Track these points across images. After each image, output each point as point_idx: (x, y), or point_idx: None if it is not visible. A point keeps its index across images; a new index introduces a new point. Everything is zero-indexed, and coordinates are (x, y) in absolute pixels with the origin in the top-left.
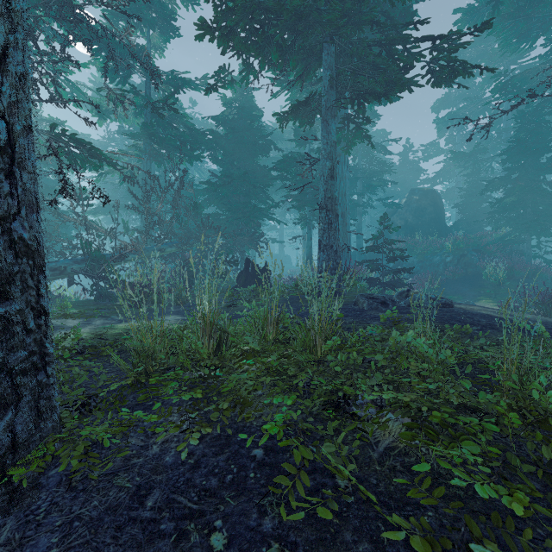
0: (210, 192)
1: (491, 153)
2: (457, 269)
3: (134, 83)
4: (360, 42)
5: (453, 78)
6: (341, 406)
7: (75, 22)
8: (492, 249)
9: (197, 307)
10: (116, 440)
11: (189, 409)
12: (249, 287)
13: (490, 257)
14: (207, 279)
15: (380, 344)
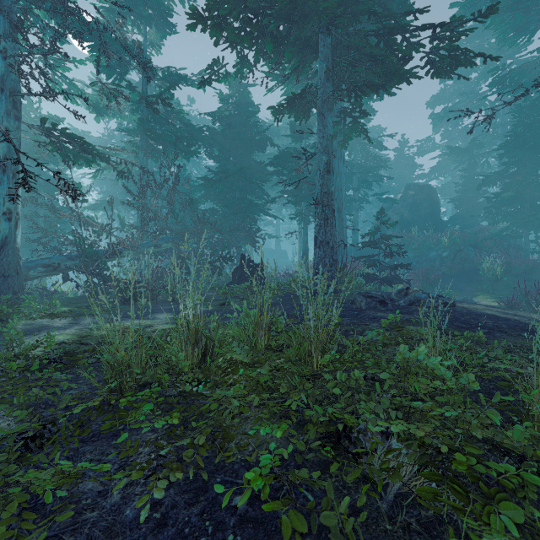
0: (207, 188)
1: (486, 148)
2: (454, 264)
3: (134, 81)
4: (357, 33)
5: (453, 69)
6: (341, 433)
7: (65, 14)
8: (488, 244)
9: (181, 311)
10: (62, 492)
11: (164, 436)
12: (243, 285)
13: (487, 252)
14: (191, 282)
15: (381, 350)
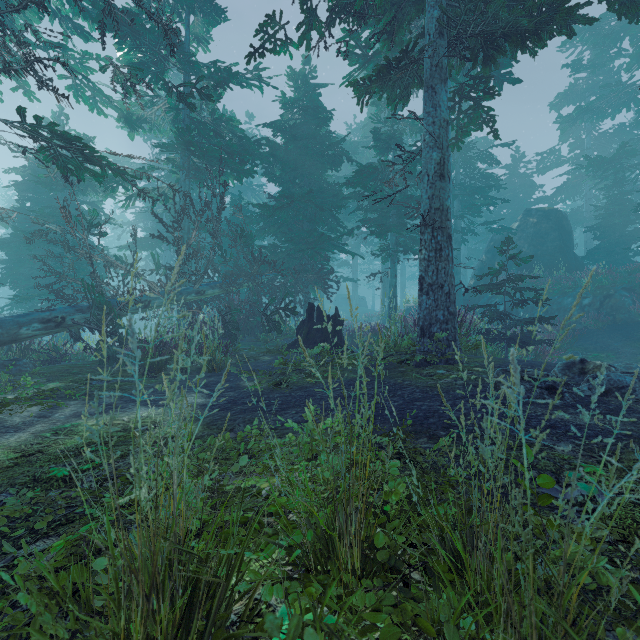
0: (266, 219)
1: (636, 158)
2: (601, 315)
3: None
4: None
5: None
6: None
7: None
8: None
9: None
10: None
11: None
12: (310, 352)
13: None
14: (138, 409)
15: None
